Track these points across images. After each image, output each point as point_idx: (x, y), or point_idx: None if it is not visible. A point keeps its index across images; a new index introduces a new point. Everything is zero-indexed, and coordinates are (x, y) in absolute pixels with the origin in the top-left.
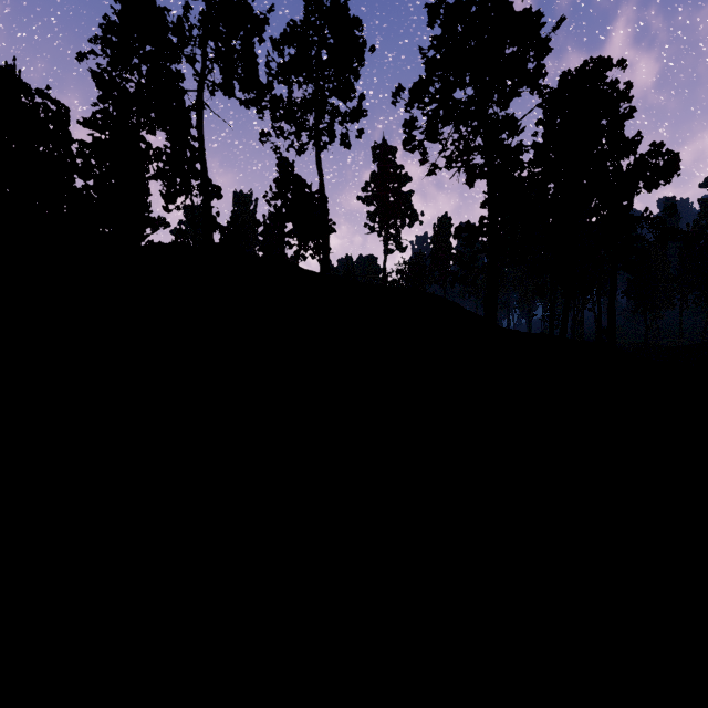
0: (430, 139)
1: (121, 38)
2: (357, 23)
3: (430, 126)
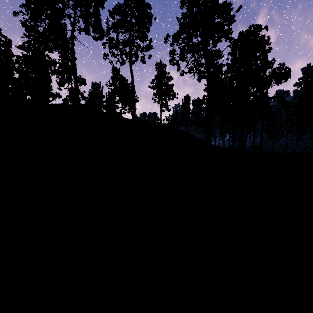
0: (181, 59)
1: (35, 5)
2: (148, 6)
3: (181, 53)
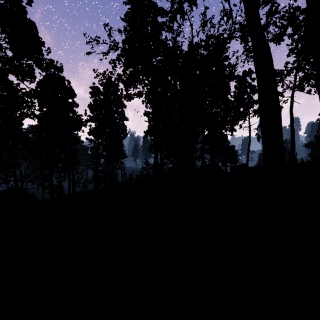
0: None
1: None
2: None
3: None
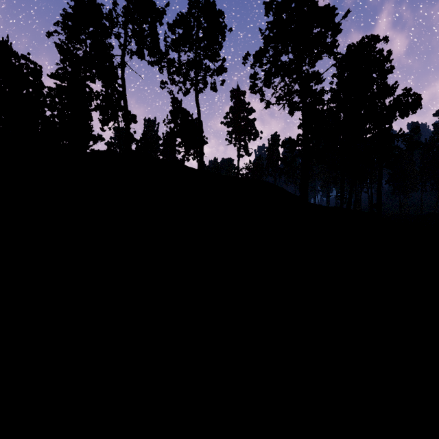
0: (266, 86)
1: (74, 22)
2: (221, 14)
3: (266, 78)
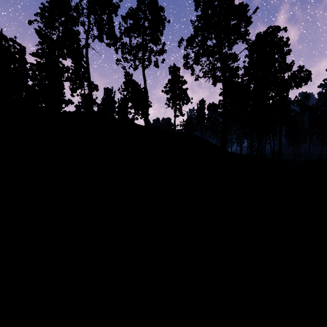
0: (196, 63)
1: (49, 14)
2: (162, 9)
3: (196, 57)
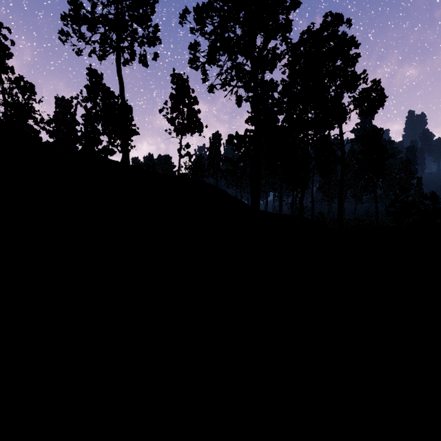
0: (211, 61)
1: None
2: None
3: (211, 51)
